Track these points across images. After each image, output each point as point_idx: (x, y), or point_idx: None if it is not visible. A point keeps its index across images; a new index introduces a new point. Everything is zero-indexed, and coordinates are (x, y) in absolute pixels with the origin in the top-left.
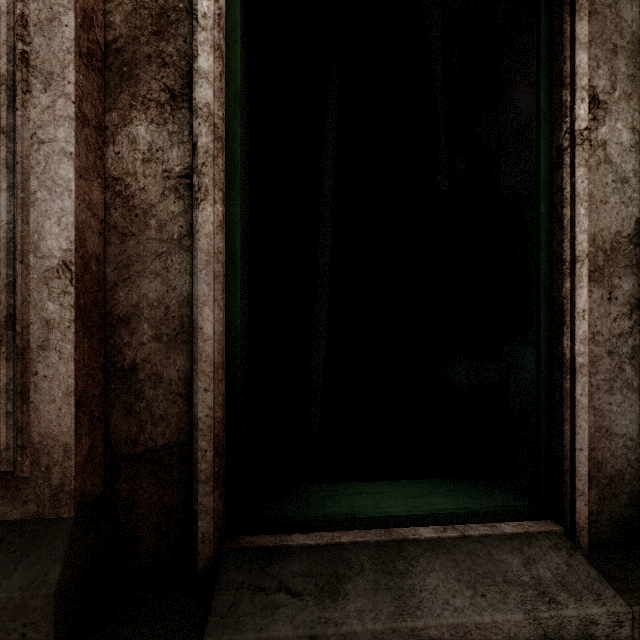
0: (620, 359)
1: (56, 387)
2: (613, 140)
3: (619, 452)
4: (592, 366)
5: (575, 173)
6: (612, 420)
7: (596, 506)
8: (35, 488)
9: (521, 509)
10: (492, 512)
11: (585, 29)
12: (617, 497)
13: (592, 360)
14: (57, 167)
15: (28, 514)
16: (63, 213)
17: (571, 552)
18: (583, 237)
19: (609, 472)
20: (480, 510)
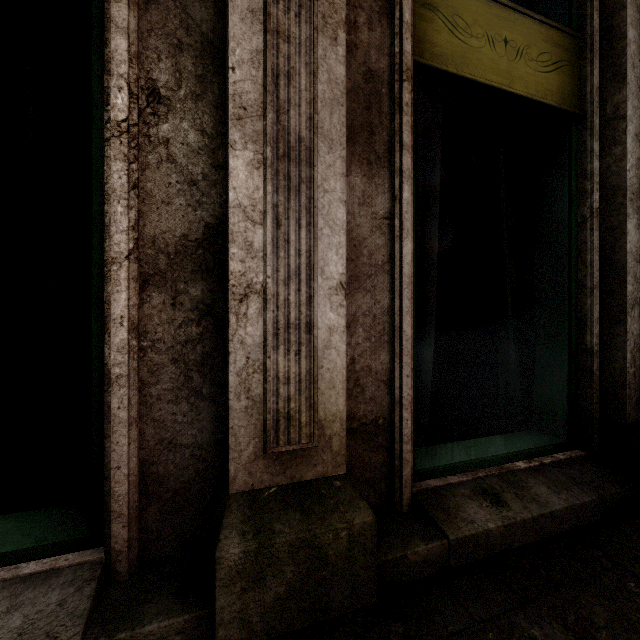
0: (187, 367)
1: None
2: (178, 139)
3: (185, 463)
4: (152, 375)
5: (111, 167)
6: (177, 431)
7: (157, 523)
8: None
9: (64, 540)
10: (22, 551)
11: (124, 13)
12: (183, 510)
13: (152, 369)
14: None
15: None
16: None
17: (84, 585)
18: (121, 237)
19: (173, 485)
20: (4, 551)
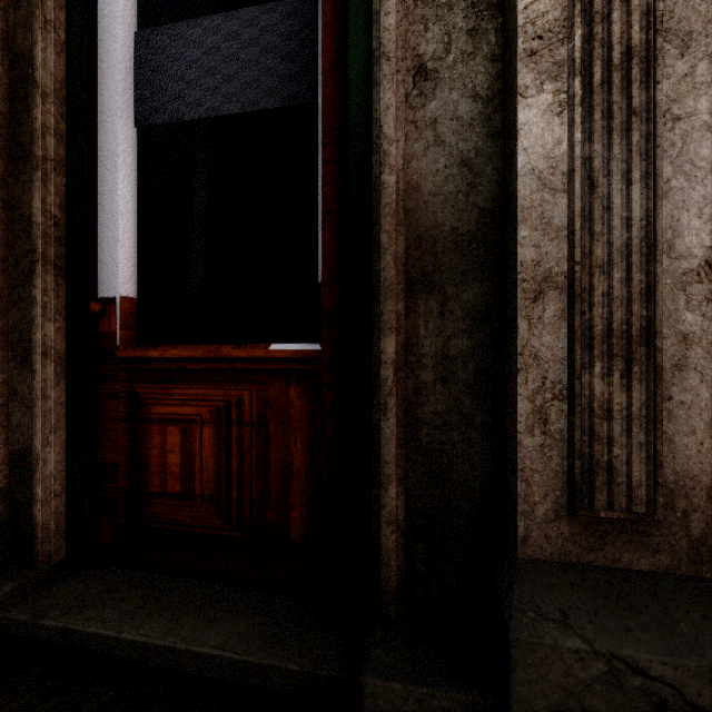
0: None
1: (695, 416)
2: None
3: None
4: None
5: None
6: None
7: None
8: (668, 536)
9: None
10: None
11: None
12: None
13: None
14: (697, 146)
15: (659, 566)
16: (705, 202)
17: None
18: None
19: None
20: None
